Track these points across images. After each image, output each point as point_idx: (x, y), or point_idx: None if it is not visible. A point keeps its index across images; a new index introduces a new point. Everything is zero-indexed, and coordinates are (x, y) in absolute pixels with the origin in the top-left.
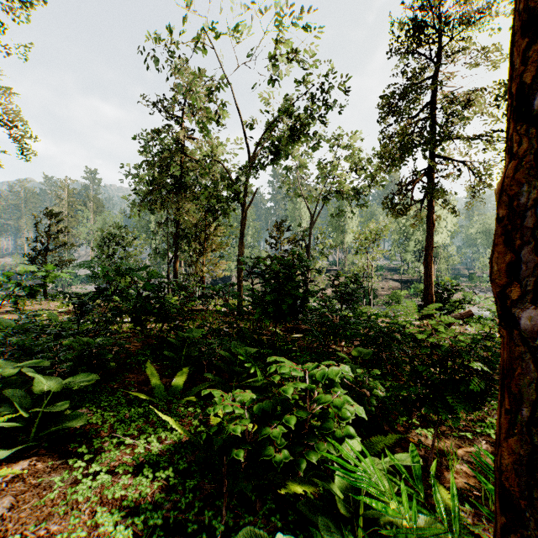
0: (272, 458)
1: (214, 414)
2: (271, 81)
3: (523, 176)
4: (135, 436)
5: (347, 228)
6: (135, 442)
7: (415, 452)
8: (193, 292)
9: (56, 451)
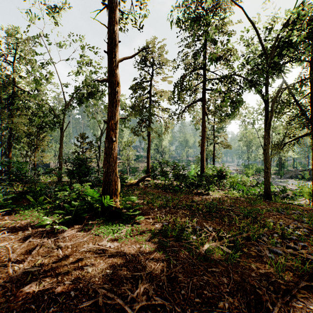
0: (73, 197)
1: (58, 198)
2: (77, 72)
3: (105, 154)
4: (32, 209)
5: (123, 135)
6: (33, 209)
7: (100, 194)
8: (40, 171)
9: (8, 214)
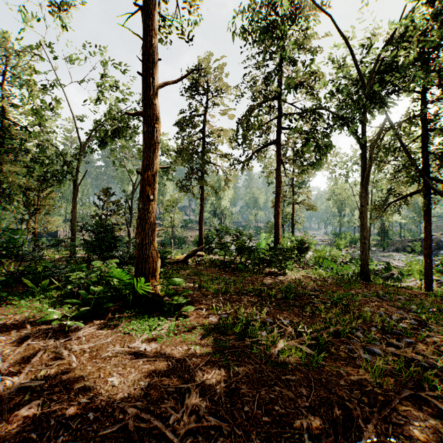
0: (92, 280)
1: (71, 282)
2: (98, 100)
3: (138, 218)
4: (32, 299)
5: (166, 192)
6: (34, 299)
7: (131, 275)
8: (43, 242)
9: None
